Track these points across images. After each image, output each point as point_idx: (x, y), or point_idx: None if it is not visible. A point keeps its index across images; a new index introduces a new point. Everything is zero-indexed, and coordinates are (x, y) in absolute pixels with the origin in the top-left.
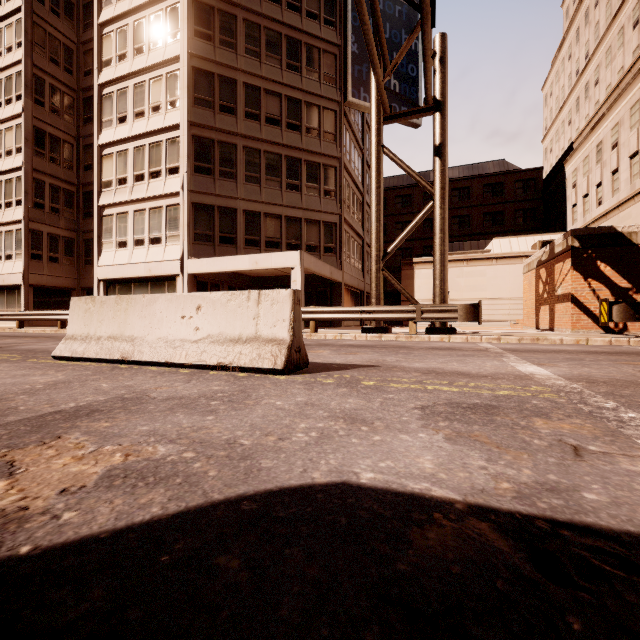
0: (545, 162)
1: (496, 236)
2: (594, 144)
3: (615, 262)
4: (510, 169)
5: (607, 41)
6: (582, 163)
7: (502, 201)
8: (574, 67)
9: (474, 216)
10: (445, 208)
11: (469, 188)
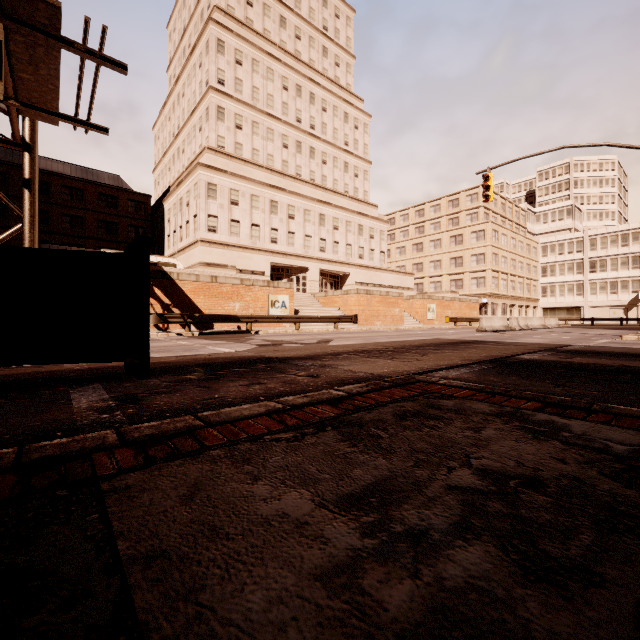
0: (155, 191)
1: (111, 244)
2: (179, 197)
3: (163, 288)
4: (124, 187)
5: (188, 127)
6: (173, 207)
7: (117, 213)
8: (172, 129)
9: (89, 220)
10: (35, 233)
11: (83, 191)
